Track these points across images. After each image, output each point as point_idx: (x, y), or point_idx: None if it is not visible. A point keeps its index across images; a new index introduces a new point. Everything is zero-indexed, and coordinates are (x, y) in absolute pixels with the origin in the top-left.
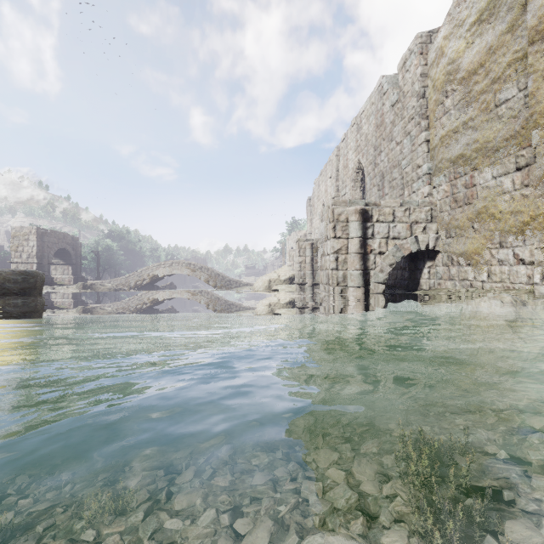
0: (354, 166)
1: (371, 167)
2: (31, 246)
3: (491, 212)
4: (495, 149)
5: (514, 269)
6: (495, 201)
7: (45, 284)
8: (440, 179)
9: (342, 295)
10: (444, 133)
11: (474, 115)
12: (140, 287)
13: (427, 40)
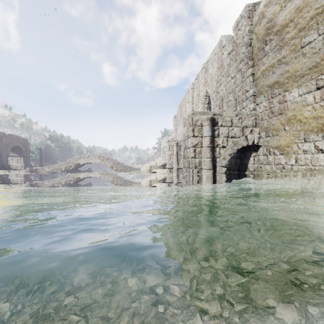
0: (203, 94)
1: (215, 94)
2: None
3: (298, 118)
4: (301, 75)
5: (315, 156)
6: (301, 110)
7: (4, 169)
8: (261, 99)
9: (198, 174)
10: (264, 68)
11: (286, 54)
12: (68, 171)
13: (252, 9)
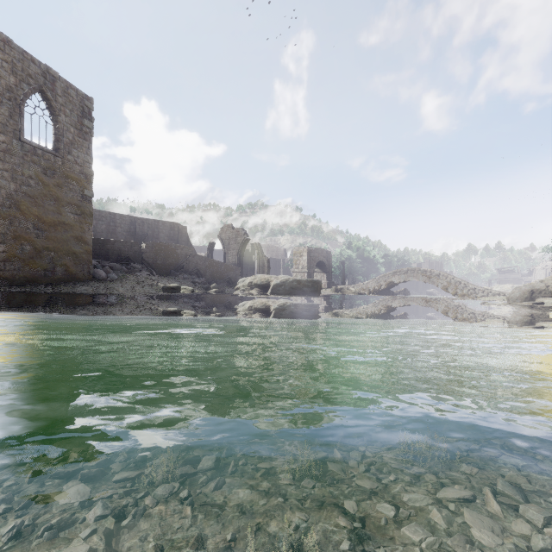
0: None
1: None
2: (304, 260)
3: None
4: None
5: None
6: None
7: None
8: None
9: None
10: None
11: None
12: (378, 292)
13: None
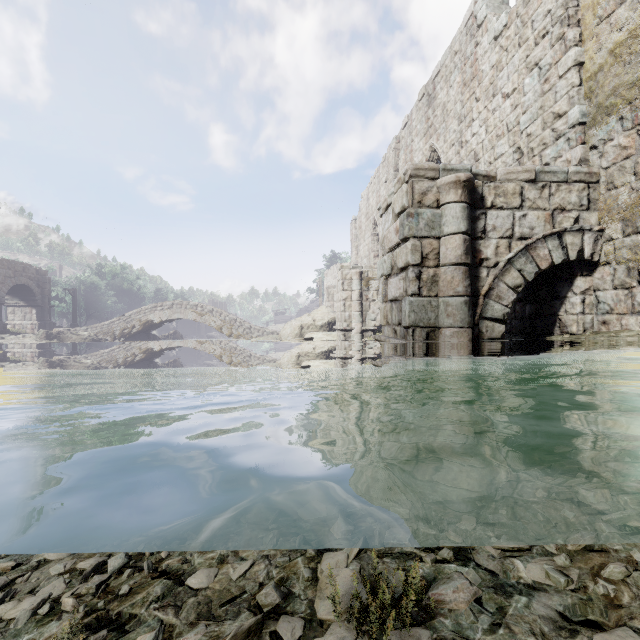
0: (423, 157)
1: (454, 149)
2: None
3: None
4: None
5: None
6: None
7: None
8: (609, 128)
9: (430, 343)
10: (622, 35)
11: None
12: (129, 337)
13: None
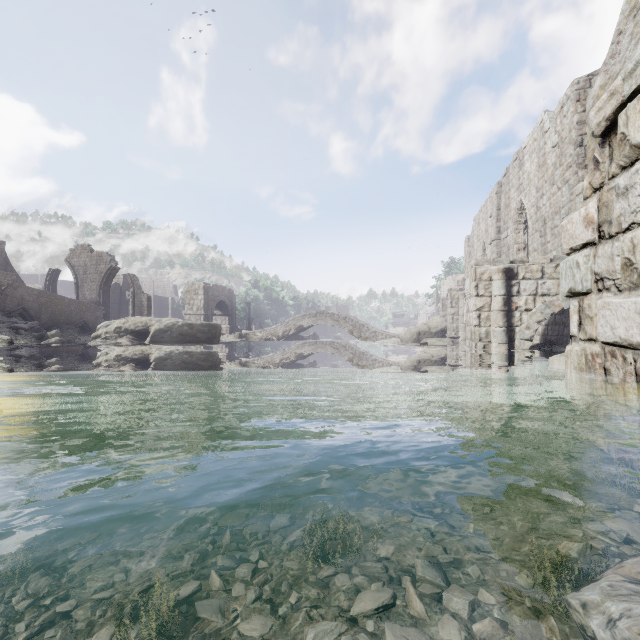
0: (516, 206)
1: (533, 210)
2: (200, 300)
3: None
4: None
5: None
6: None
7: None
8: None
9: (483, 350)
10: None
11: None
12: (287, 337)
13: (585, 85)
